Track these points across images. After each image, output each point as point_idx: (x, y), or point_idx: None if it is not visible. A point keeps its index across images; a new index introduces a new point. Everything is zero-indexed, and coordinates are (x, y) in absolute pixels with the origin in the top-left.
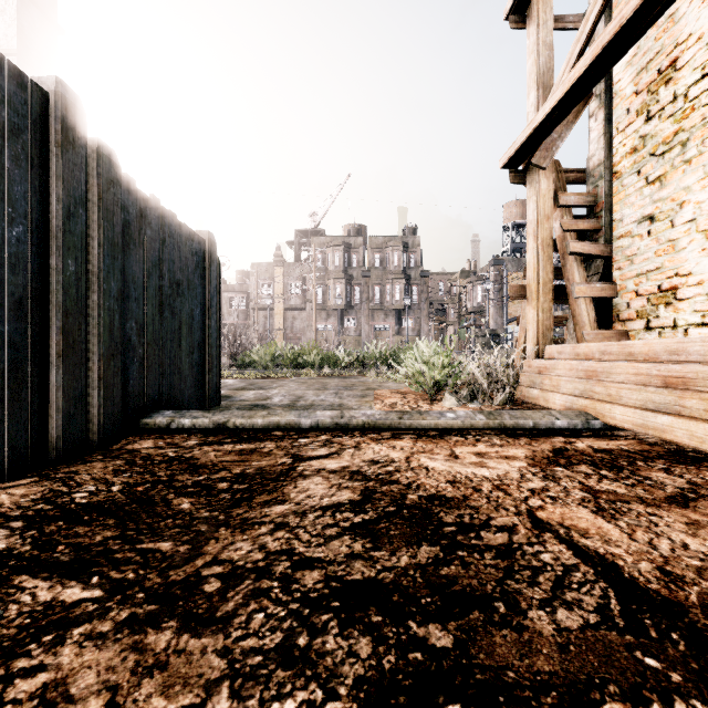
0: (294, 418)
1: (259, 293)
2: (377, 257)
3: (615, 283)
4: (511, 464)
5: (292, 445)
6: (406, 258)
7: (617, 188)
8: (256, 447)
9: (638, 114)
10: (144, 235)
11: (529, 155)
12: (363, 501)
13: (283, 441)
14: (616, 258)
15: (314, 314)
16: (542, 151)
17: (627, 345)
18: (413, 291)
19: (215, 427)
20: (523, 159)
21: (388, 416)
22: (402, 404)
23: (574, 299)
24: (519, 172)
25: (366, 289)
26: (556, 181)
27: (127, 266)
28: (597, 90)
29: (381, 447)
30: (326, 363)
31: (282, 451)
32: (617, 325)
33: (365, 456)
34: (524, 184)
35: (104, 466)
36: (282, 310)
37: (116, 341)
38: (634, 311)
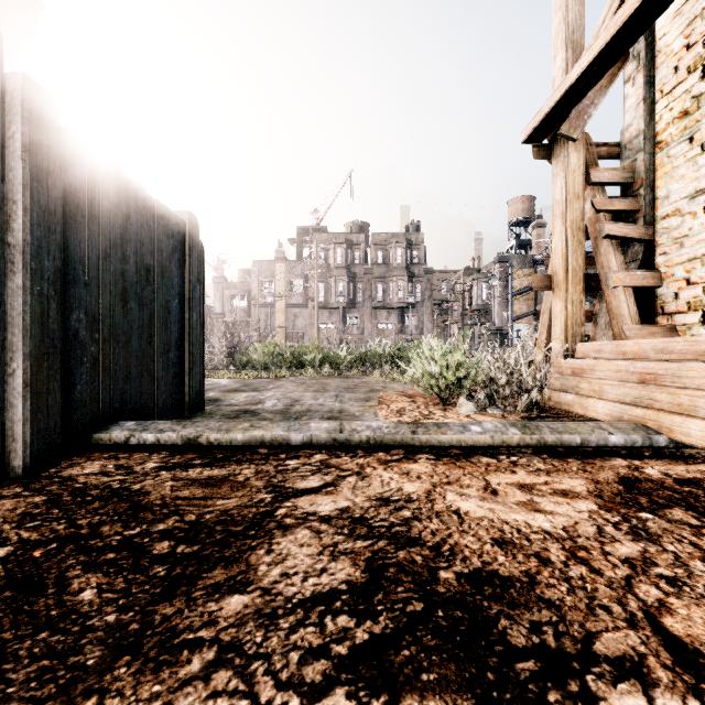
0: (282, 432)
1: (260, 291)
2: (380, 254)
3: (659, 271)
4: (574, 505)
5: (276, 470)
6: (409, 255)
7: (662, 160)
8: (229, 473)
9: (690, 71)
10: (98, 206)
11: (556, 125)
12: (370, 586)
13: (266, 464)
14: (660, 241)
15: (316, 312)
16: (572, 119)
17: (700, 342)
18: (416, 289)
19: (184, 443)
20: (549, 131)
21: (399, 430)
22: (411, 410)
23: (610, 289)
24: (543, 146)
25: (369, 286)
26: (587, 156)
27: (73, 242)
28: (635, 50)
29: (391, 474)
30: (328, 362)
31: (262, 481)
32: (662, 319)
33: (371, 489)
34: (549, 160)
35: (13, 506)
36: (284, 308)
37: (53, 336)
38: (684, 302)
